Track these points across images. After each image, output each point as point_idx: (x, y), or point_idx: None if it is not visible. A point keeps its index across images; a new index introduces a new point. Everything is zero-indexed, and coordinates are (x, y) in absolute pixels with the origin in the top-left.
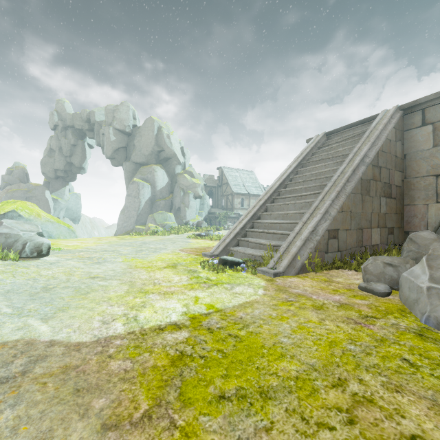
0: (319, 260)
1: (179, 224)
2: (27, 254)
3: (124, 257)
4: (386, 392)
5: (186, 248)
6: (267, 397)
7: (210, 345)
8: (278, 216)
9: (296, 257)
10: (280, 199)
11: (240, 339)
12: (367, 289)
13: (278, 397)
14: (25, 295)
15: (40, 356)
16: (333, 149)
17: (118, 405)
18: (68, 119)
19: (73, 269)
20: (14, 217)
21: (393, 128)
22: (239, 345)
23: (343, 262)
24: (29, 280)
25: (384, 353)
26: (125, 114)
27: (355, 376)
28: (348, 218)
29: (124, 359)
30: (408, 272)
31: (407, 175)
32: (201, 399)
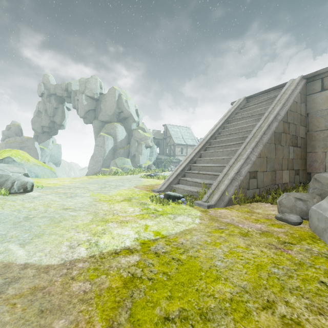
0: (242, 195)
1: (134, 167)
2: (15, 190)
3: (91, 192)
4: (310, 314)
5: (139, 185)
6: (206, 319)
7: (157, 268)
8: (209, 161)
9: (225, 193)
10: (211, 148)
11: (181, 262)
12: (282, 219)
13: (216, 319)
14: (10, 223)
15: (14, 278)
16: (251, 109)
17: (75, 326)
18: (51, 88)
19: (50, 202)
20: (10, 162)
21: (299, 93)
22: (181, 268)
23: (261, 196)
24: (14, 211)
25: (303, 276)
26: (94, 85)
27: (282, 298)
28: (264, 163)
29: (84, 281)
30: (317, 206)
31: (309, 129)
32: (148, 321)
